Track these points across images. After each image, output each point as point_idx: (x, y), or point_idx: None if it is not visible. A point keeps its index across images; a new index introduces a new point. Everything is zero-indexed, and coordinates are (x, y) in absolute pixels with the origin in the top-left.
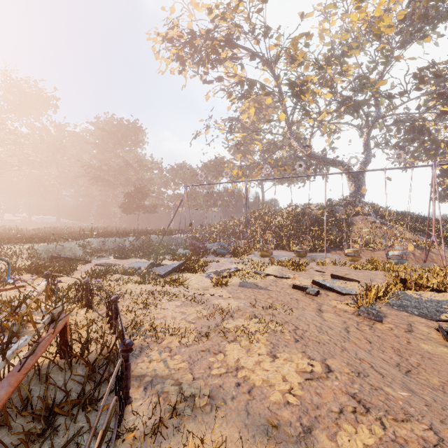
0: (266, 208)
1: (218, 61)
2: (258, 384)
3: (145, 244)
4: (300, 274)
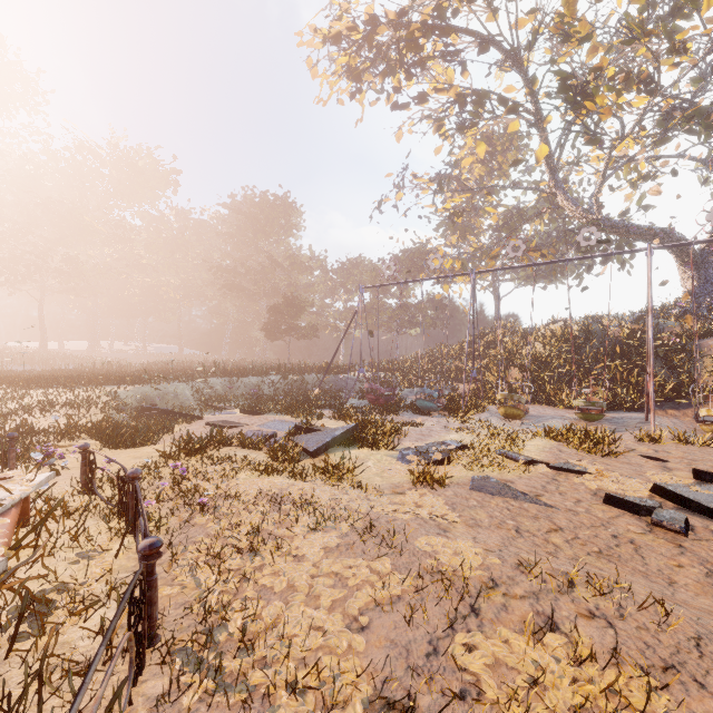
0: (505, 328)
1: (419, 62)
2: None
3: (296, 389)
4: (607, 462)
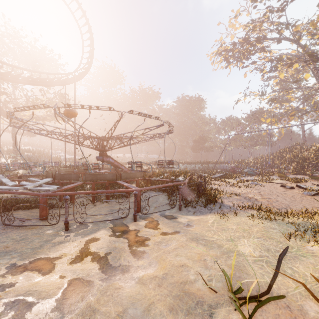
0: (299, 145)
1: (251, 54)
2: (235, 191)
3: (206, 168)
4: (295, 184)
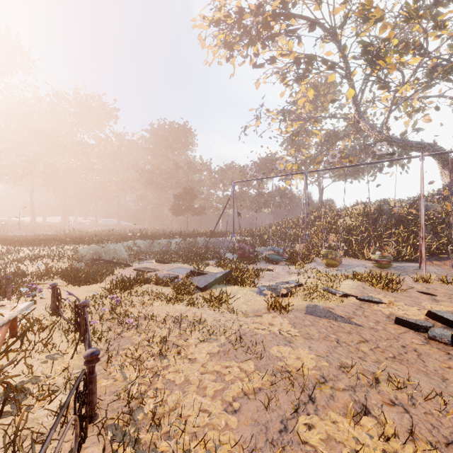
0: (326, 208)
1: (270, 37)
2: None
3: (192, 247)
4: (395, 295)
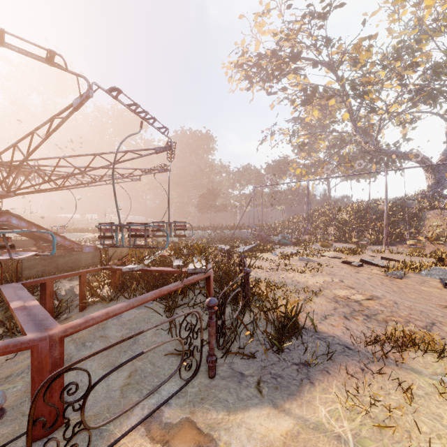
0: (330, 205)
1: (282, 75)
2: (302, 281)
3: (220, 236)
4: (353, 257)
